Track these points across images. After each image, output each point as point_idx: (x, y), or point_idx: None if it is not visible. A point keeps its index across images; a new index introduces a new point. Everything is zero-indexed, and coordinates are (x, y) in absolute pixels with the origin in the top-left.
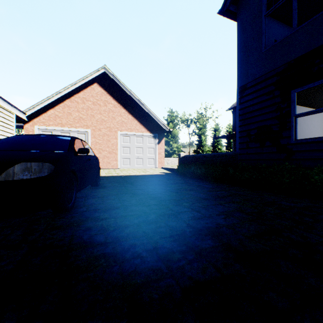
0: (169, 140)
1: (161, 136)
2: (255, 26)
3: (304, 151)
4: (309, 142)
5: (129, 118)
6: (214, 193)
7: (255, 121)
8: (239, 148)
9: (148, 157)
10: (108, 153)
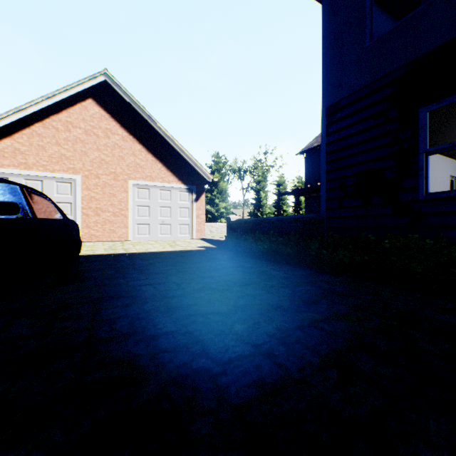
0: (214, 197)
1: (200, 189)
2: (354, 4)
3: (444, 212)
4: (452, 196)
5: (149, 160)
6: (292, 290)
7: (353, 162)
8: (326, 208)
9: (179, 222)
10: (113, 216)
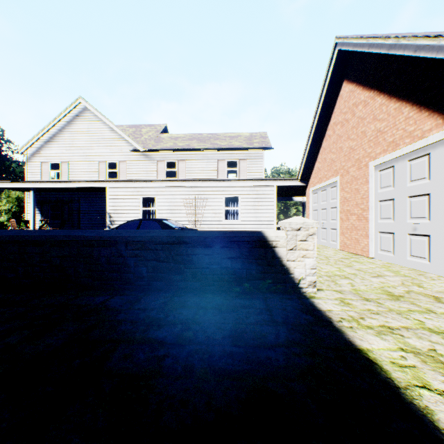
0: None
1: None
2: None
3: None
4: None
5: (390, 112)
6: None
7: None
8: None
9: None
10: (356, 219)
